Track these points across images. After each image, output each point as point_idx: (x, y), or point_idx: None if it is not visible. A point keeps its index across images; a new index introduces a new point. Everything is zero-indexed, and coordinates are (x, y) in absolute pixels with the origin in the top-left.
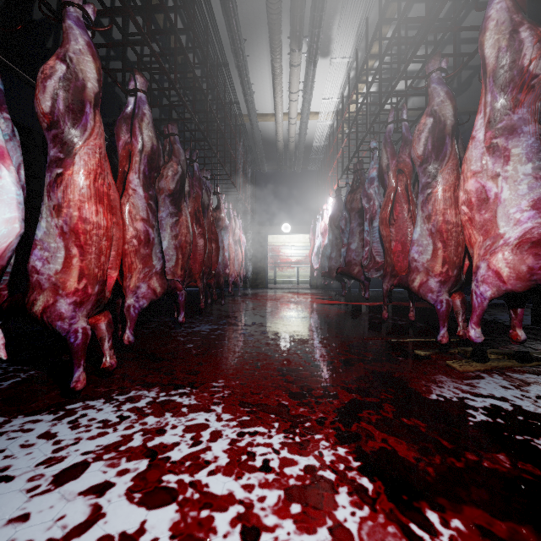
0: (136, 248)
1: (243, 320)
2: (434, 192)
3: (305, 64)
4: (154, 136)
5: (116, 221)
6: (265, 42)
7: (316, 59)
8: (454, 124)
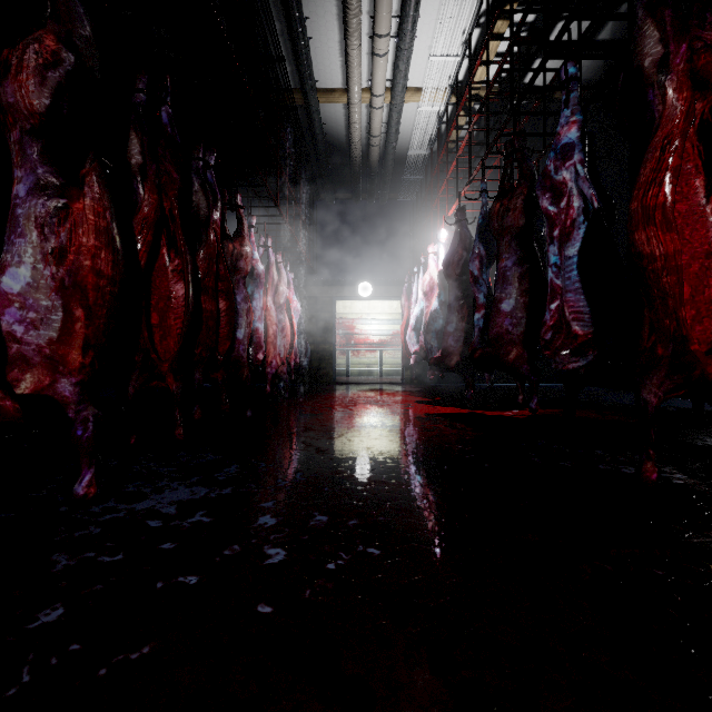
0: None
1: (275, 466)
2: None
3: None
4: None
5: None
6: None
7: None
8: None
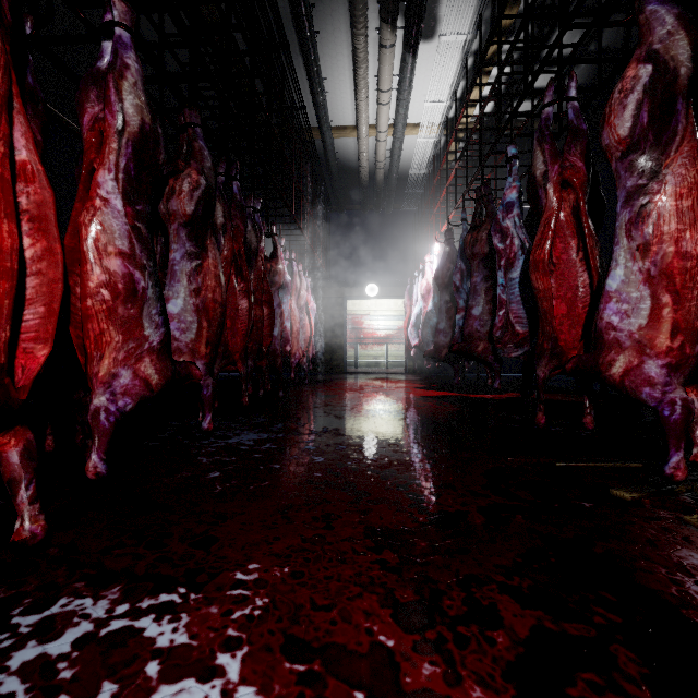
0: (107, 306)
1: (308, 424)
2: (655, 200)
3: (401, 47)
4: (144, 107)
5: (45, 246)
6: (342, 10)
7: (418, 36)
8: (692, 75)
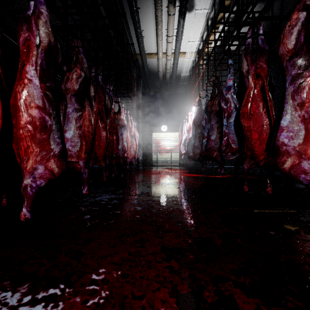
0: (30, 133)
1: (134, 190)
2: (307, 80)
3: (178, 15)
4: (50, 33)
5: None
6: None
7: (186, 10)
8: None
